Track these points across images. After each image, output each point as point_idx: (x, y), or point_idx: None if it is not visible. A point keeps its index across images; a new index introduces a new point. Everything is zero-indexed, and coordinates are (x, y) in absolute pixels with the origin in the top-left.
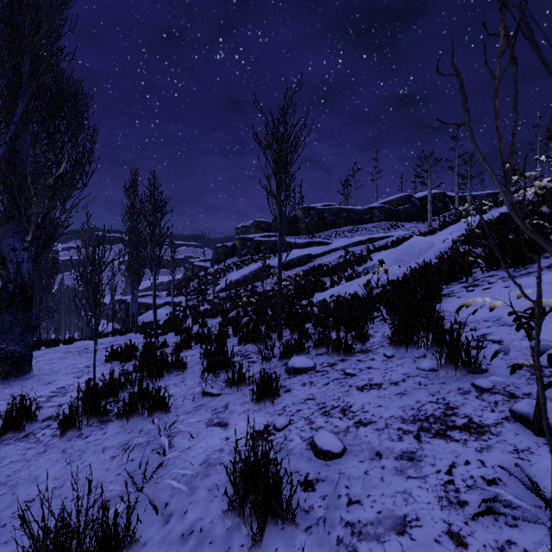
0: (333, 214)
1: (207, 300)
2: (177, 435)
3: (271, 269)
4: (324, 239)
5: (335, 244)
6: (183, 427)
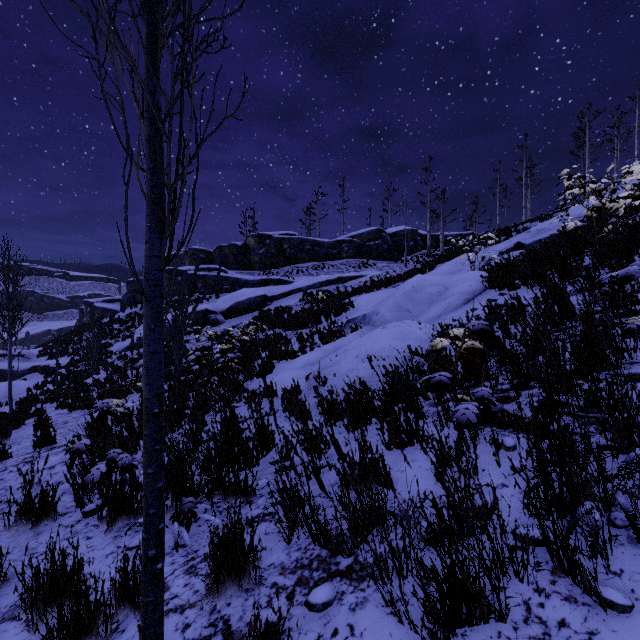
0: (294, 245)
1: (105, 363)
2: None
3: (210, 315)
4: (284, 276)
5: (297, 283)
6: None
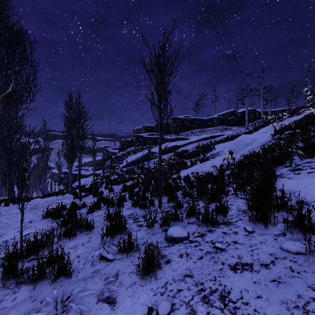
0: (190, 121)
1: (115, 172)
2: (70, 310)
3: (153, 154)
4: (185, 136)
5: (191, 139)
6: (74, 305)
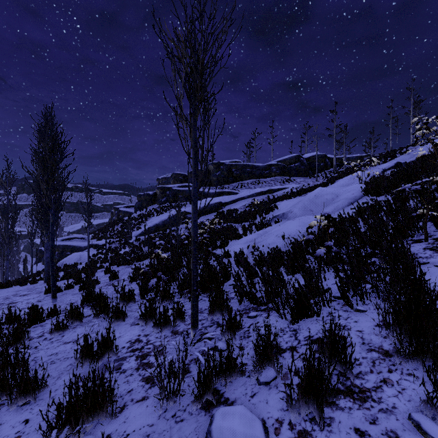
0: (239, 169)
1: (128, 243)
2: None
3: (187, 215)
4: (232, 189)
5: (241, 194)
6: None
